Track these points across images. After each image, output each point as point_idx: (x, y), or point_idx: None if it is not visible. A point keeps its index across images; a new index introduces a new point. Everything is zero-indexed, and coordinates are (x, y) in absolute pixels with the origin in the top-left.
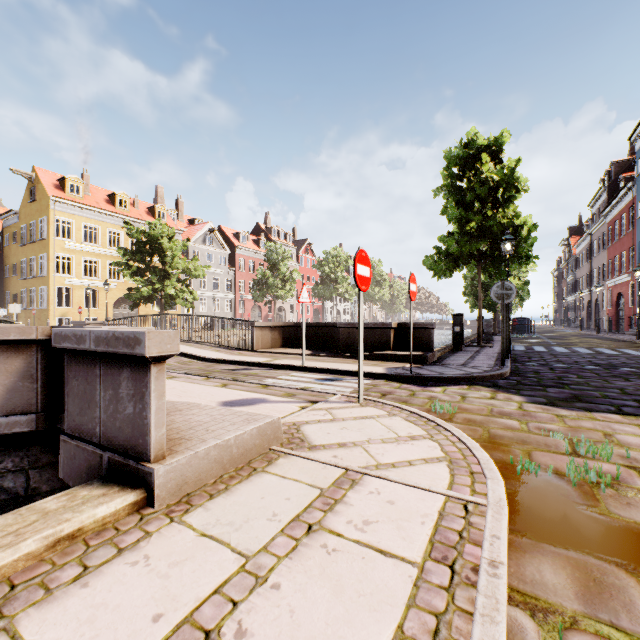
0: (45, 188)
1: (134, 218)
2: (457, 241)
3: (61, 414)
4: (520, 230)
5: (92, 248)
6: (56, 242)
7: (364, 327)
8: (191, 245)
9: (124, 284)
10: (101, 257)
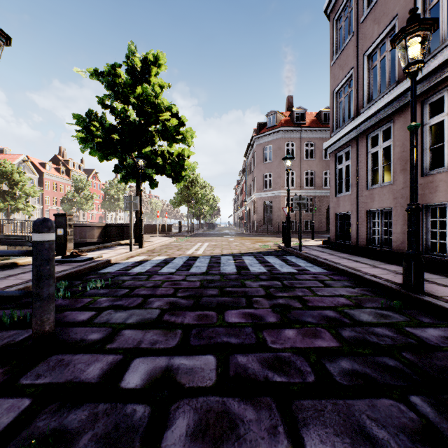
0: None
1: None
2: (181, 196)
3: (108, 239)
4: (199, 195)
5: None
6: None
7: (152, 225)
8: None
9: None
10: None
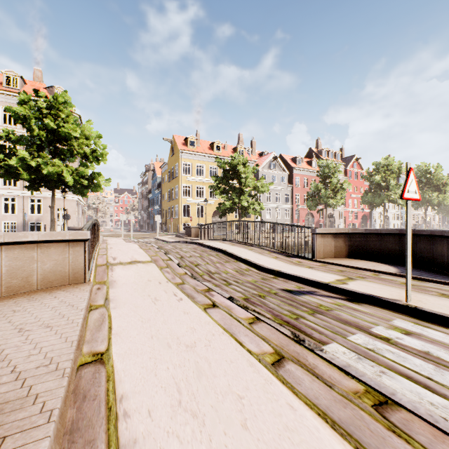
0: (177, 146)
1: (224, 156)
2: None
3: None
4: None
5: (200, 179)
6: (182, 177)
7: None
8: (260, 171)
9: (218, 201)
10: (205, 184)
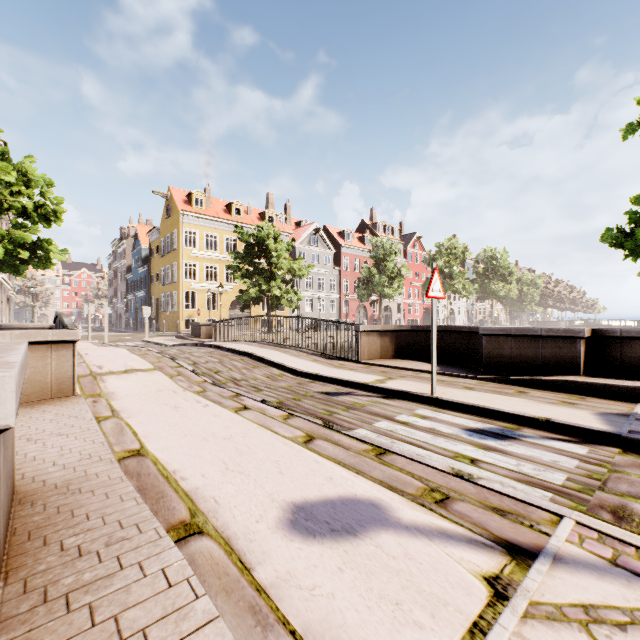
0: (176, 204)
1: (247, 224)
2: None
3: None
4: None
5: (212, 255)
6: (184, 251)
7: (528, 335)
8: (297, 247)
9: (238, 287)
10: (219, 263)
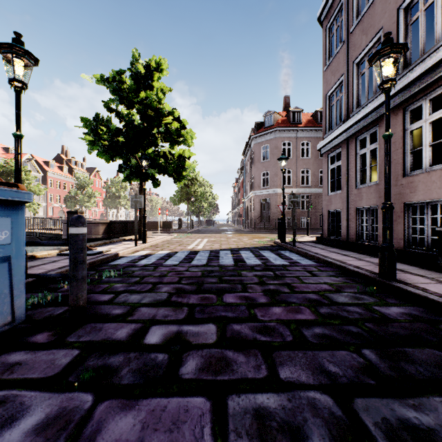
0: None
1: None
2: (181, 194)
3: (112, 235)
4: (199, 193)
5: None
6: None
7: (153, 222)
8: None
9: None
10: None
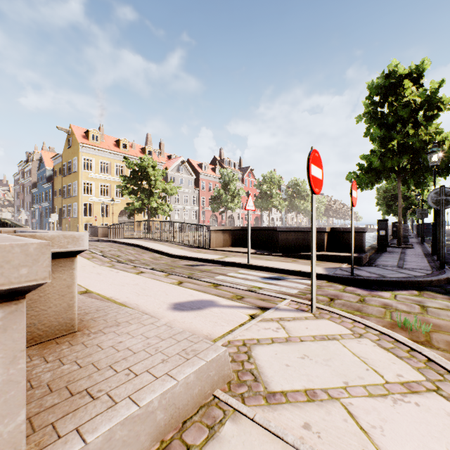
0: (76, 138)
1: (132, 155)
2: (379, 158)
3: None
4: (441, 145)
5: (105, 177)
6: (83, 173)
7: (300, 231)
8: (169, 173)
9: (125, 200)
10: (111, 182)
